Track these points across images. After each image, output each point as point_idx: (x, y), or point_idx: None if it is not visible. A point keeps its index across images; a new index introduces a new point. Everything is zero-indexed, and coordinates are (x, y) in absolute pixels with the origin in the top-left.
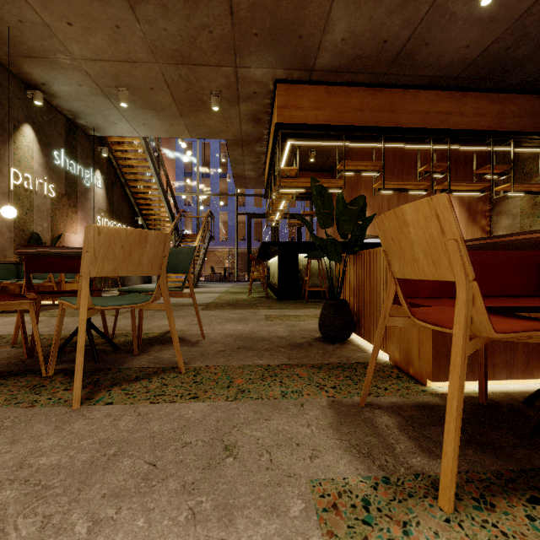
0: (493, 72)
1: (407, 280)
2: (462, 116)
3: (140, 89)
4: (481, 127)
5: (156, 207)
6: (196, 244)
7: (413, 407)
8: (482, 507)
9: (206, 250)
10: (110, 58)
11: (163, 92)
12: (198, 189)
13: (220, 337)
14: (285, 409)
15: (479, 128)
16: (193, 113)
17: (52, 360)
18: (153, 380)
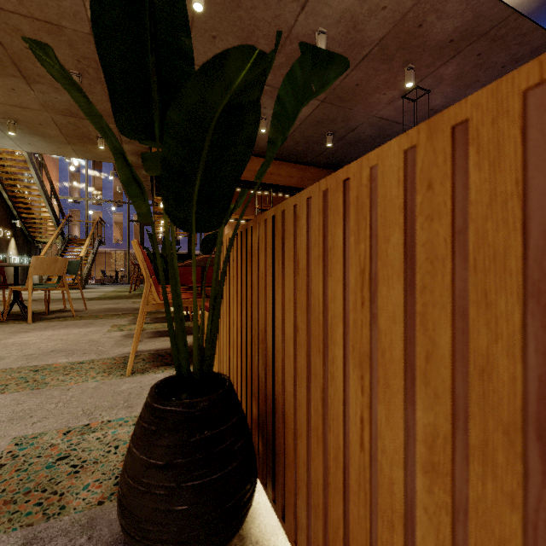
0: (292, 154)
1: (182, 277)
2: (280, 176)
3: (29, 123)
4: (291, 185)
5: (38, 211)
6: (84, 249)
7: (162, 317)
8: (152, 324)
9: (95, 254)
10: (2, 102)
11: (51, 128)
12: (87, 194)
13: (97, 309)
14: (116, 319)
15: (290, 185)
16: (81, 143)
17: (6, 314)
18: (61, 319)
